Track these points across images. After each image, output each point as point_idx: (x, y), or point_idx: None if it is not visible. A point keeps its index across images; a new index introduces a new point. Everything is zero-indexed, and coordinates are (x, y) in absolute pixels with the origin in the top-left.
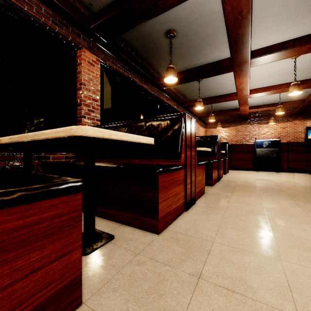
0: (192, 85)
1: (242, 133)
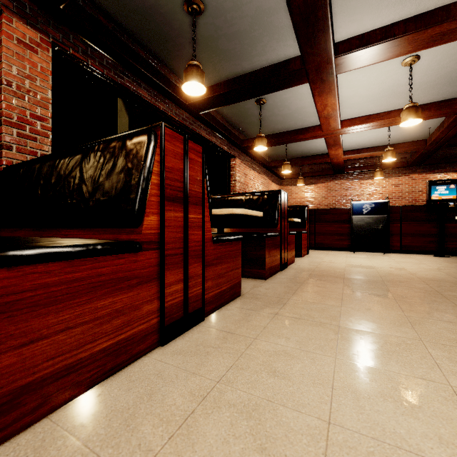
0: (250, 113)
1: (335, 193)
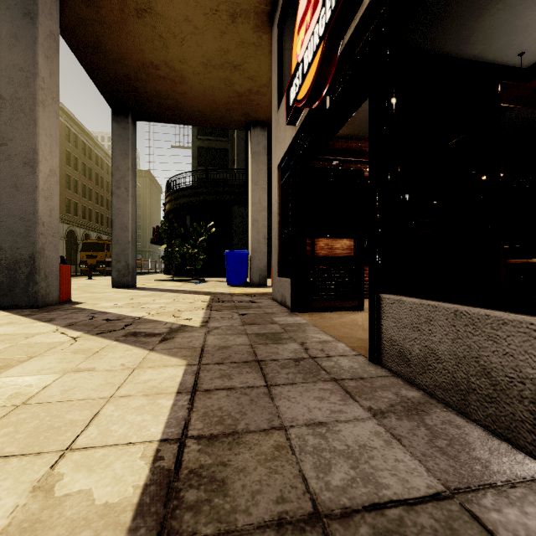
0: None
1: None
